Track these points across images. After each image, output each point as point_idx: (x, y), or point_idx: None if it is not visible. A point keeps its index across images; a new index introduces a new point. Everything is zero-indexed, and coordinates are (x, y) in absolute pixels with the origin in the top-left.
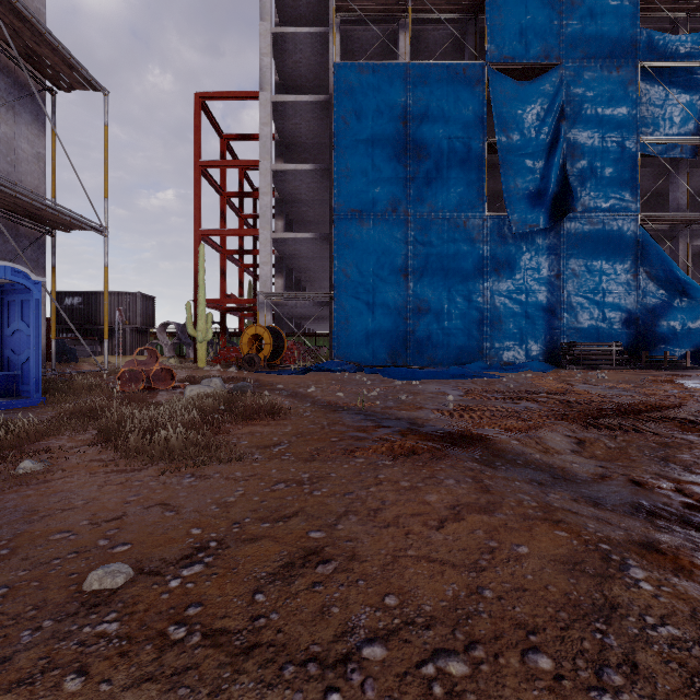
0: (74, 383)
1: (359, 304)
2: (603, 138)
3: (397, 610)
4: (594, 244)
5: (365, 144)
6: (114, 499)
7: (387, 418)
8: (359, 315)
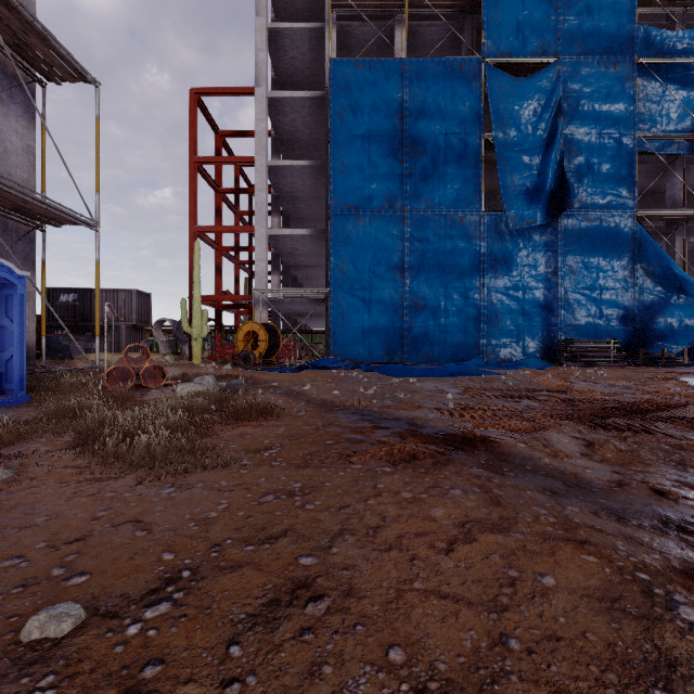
0: (62, 381)
1: (355, 301)
2: (600, 134)
3: (404, 670)
4: (591, 241)
5: (362, 140)
6: (81, 514)
7: (385, 418)
8: (355, 312)
